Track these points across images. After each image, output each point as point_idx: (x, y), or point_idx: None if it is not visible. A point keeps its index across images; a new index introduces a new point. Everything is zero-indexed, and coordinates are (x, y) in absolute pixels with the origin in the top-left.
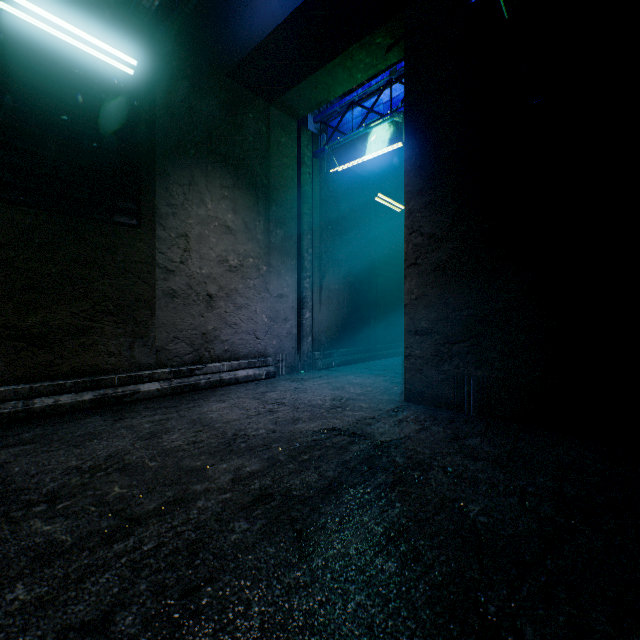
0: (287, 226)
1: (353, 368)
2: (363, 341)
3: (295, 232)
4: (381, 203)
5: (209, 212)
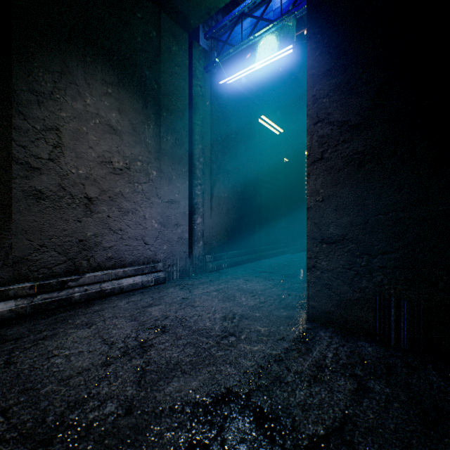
0: (178, 134)
1: (241, 269)
2: (249, 244)
3: (186, 140)
4: (264, 125)
5: (88, 107)
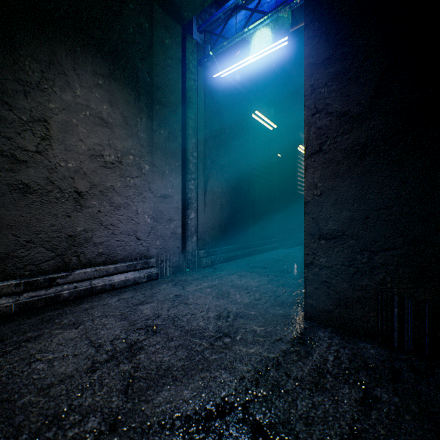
0: (171, 127)
1: (235, 265)
2: (243, 239)
3: (180, 134)
4: (257, 120)
5: (78, 99)
